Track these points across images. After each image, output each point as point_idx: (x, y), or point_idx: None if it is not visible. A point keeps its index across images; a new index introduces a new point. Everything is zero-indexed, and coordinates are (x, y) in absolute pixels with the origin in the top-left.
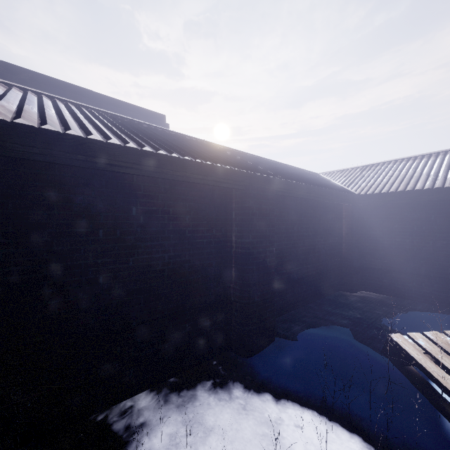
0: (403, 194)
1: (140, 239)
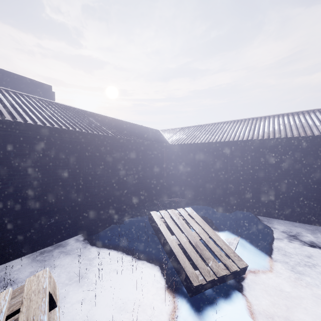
0: (190, 145)
1: (17, 170)
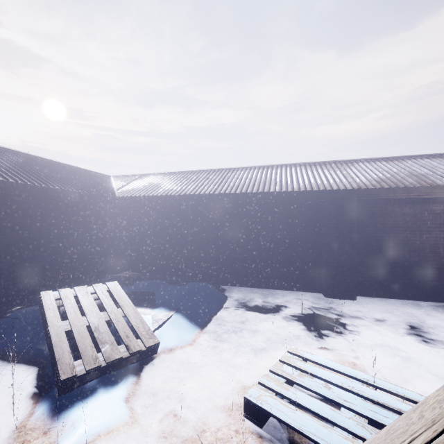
0: (143, 198)
1: None
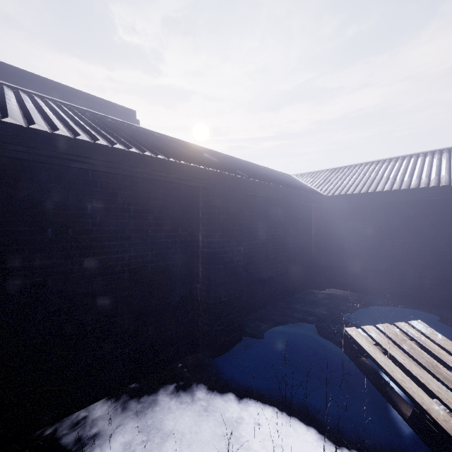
0: (366, 196)
1: (97, 238)
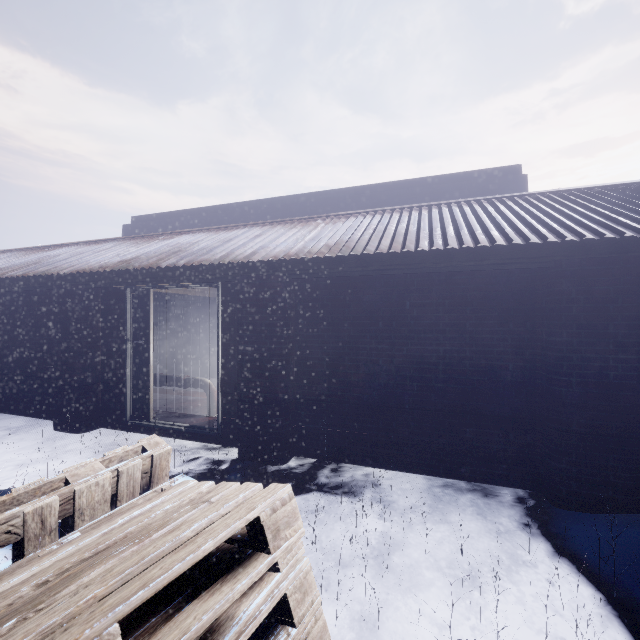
0: None
1: (414, 331)
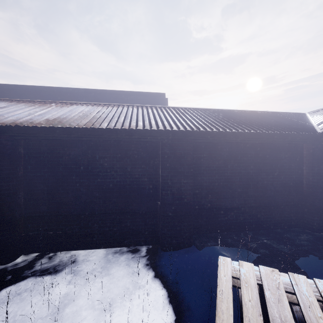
0: None
1: (101, 171)
